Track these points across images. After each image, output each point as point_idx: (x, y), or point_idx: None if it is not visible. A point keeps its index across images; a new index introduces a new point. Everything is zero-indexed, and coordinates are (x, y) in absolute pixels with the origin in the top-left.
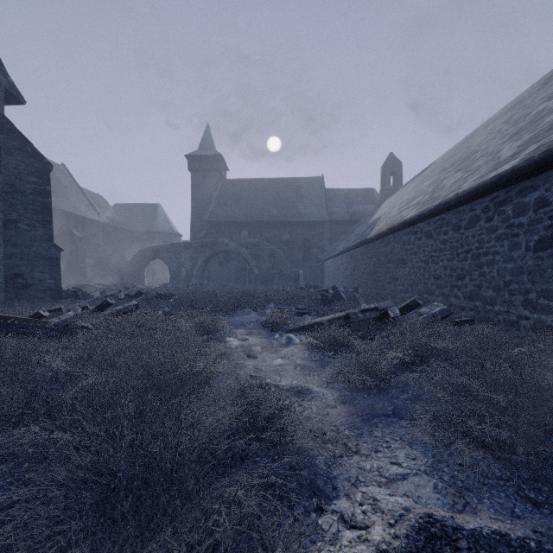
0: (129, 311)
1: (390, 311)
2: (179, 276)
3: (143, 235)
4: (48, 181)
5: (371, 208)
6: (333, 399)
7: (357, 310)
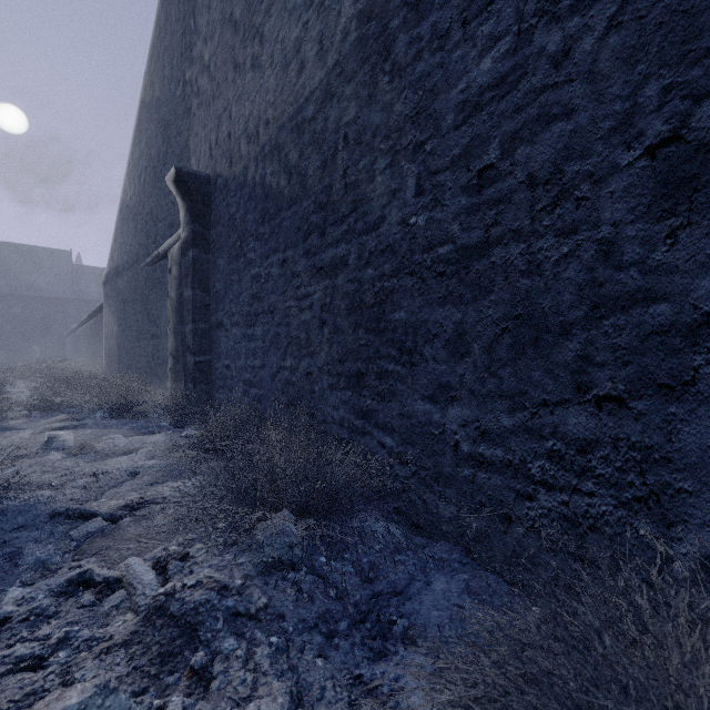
0: None
1: (48, 361)
2: None
3: None
4: None
5: None
6: None
7: (34, 362)
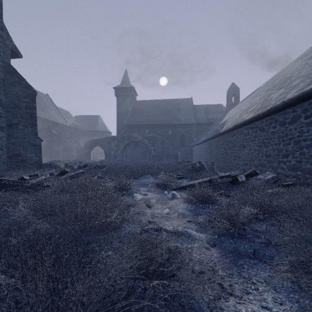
0: (76, 176)
1: (239, 177)
2: (109, 155)
3: (90, 133)
4: (35, 101)
5: (221, 116)
6: (206, 241)
7: (217, 177)
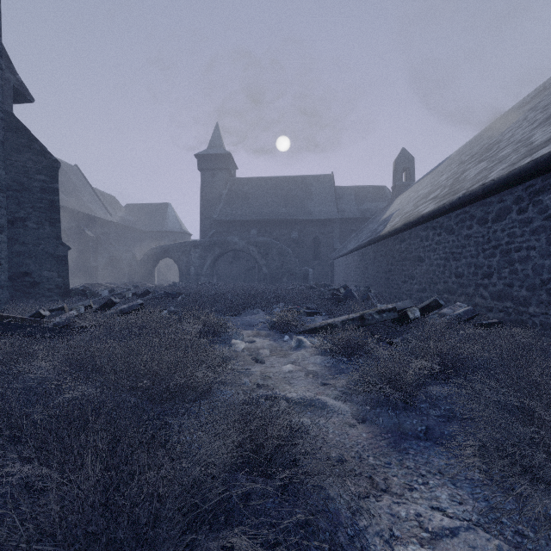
0: (132, 310)
1: (409, 312)
2: (188, 274)
3: (153, 234)
4: (56, 179)
5: (383, 205)
6: (351, 415)
7: (373, 311)
